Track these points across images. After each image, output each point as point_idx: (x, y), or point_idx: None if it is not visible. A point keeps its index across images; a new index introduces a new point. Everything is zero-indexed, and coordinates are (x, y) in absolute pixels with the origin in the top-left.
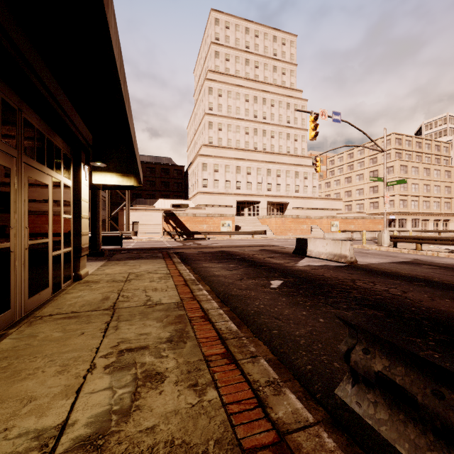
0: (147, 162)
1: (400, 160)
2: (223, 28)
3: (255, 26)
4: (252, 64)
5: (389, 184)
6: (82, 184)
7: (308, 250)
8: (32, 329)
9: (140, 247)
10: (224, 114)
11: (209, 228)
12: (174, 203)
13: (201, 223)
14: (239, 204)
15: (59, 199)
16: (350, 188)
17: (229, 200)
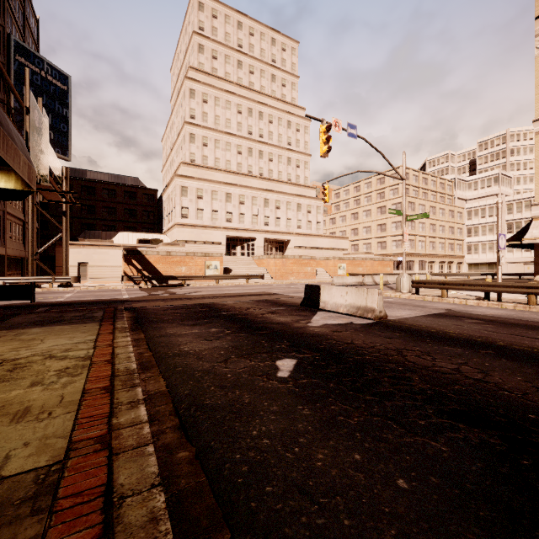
0: (103, 181)
1: (408, 196)
2: (209, 16)
3: (250, 22)
4: (246, 67)
5: (409, 218)
6: None
7: (322, 301)
8: None
9: (78, 299)
10: (210, 126)
11: (189, 271)
12: (141, 237)
13: (178, 264)
14: (230, 241)
15: None
16: (357, 225)
17: (217, 235)
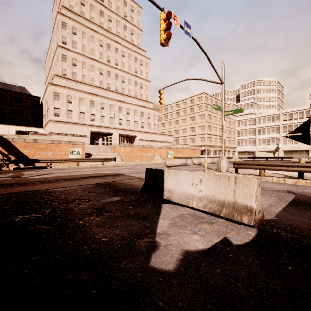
0: None
1: (208, 111)
2: None
3: None
4: (106, 16)
5: (227, 113)
6: None
7: (166, 189)
8: None
9: None
10: (79, 51)
11: (55, 156)
12: (21, 130)
13: (44, 150)
14: (94, 135)
15: None
16: (178, 128)
17: (83, 130)
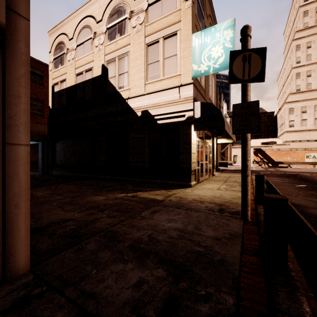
0: None
1: None
2: None
3: None
4: None
5: None
6: (214, 144)
7: None
8: (208, 181)
9: (237, 169)
10: (313, 61)
11: (292, 159)
12: (263, 141)
13: (284, 155)
14: None
15: (209, 150)
16: None
17: None
